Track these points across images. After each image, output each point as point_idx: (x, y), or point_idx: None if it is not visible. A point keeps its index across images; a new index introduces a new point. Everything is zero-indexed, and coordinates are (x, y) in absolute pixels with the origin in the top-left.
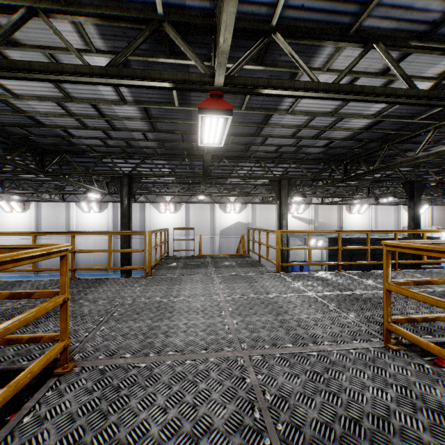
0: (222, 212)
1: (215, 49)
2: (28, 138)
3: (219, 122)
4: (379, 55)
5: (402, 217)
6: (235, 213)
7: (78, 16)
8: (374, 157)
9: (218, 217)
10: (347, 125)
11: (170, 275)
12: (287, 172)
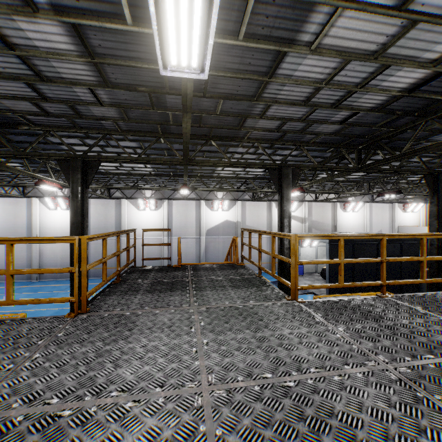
0: (208, 210)
1: None
2: None
3: None
4: None
5: (397, 215)
6: (223, 210)
7: None
8: (394, 141)
9: (204, 215)
10: (386, 83)
11: (121, 310)
12: (286, 161)
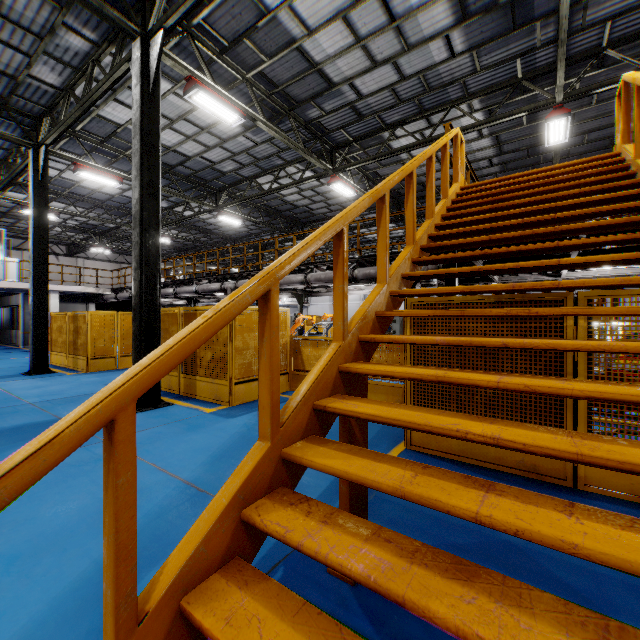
0: None
1: (556, 81)
2: (398, 192)
3: (561, 123)
4: None
5: None
6: None
7: (473, 99)
8: None
9: None
10: None
11: None
12: None
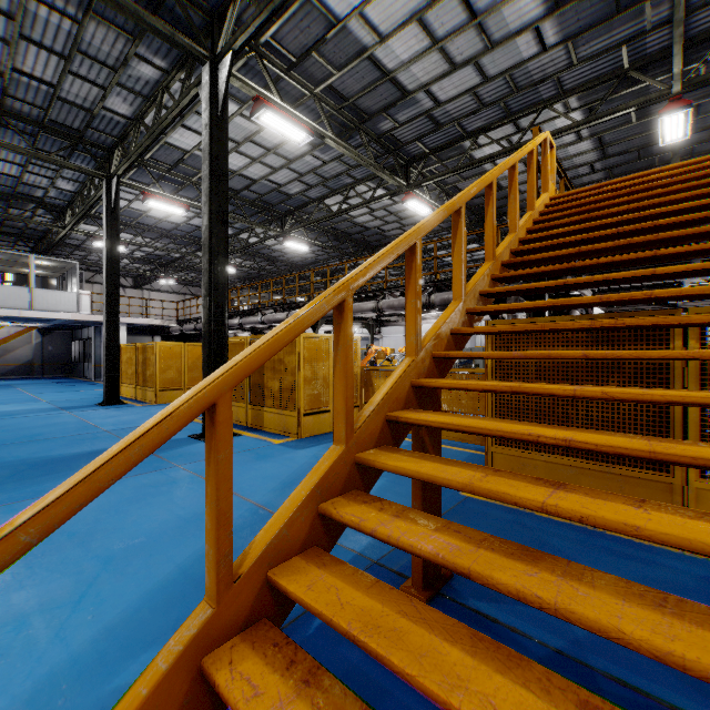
0: None
1: (672, 68)
2: (481, 207)
3: (678, 118)
4: None
5: None
6: None
7: (570, 97)
8: None
9: None
10: None
11: None
12: None
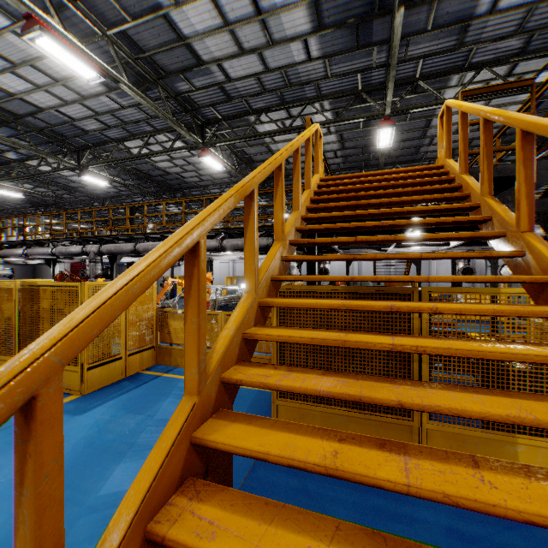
0: None
1: (386, 98)
2: None
3: (388, 132)
4: (496, 69)
5: None
6: None
7: (325, 100)
8: None
9: None
10: None
11: None
12: None
